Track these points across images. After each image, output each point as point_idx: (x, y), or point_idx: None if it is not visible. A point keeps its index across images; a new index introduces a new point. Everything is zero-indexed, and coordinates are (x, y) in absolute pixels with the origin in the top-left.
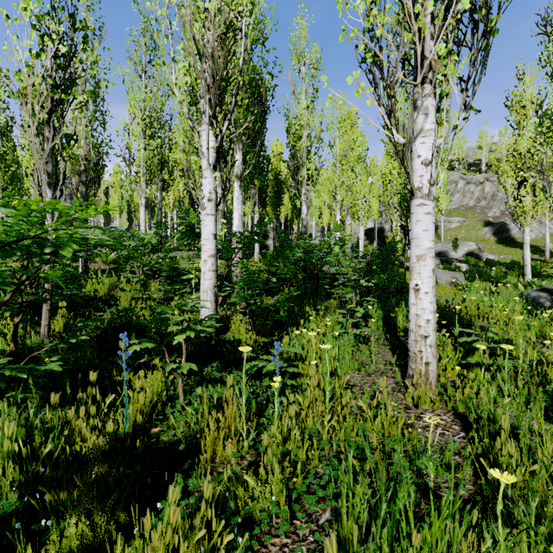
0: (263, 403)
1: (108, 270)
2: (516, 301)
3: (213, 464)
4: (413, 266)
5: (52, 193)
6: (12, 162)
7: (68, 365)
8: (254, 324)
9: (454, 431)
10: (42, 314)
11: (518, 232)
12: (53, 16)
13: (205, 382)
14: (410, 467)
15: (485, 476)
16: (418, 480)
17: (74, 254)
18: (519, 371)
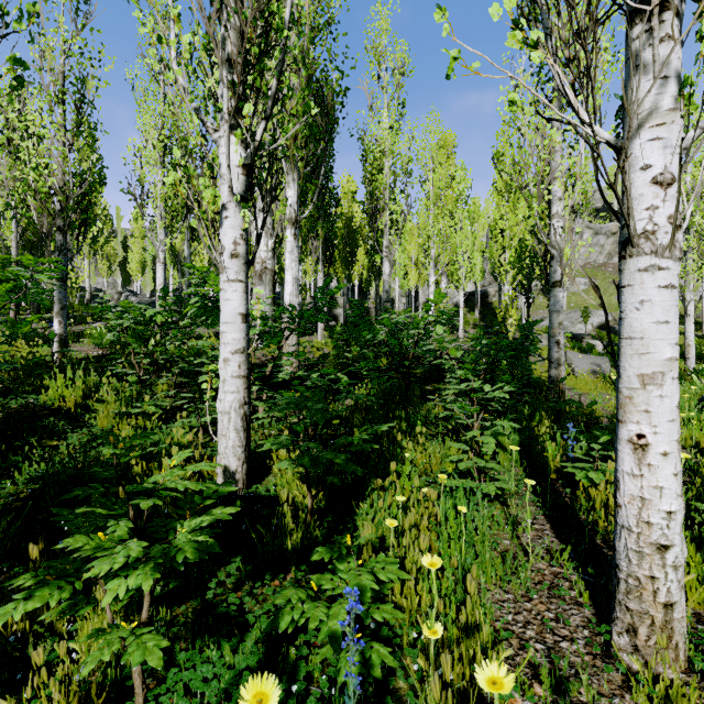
0: None
1: (100, 358)
2: None
3: None
4: (631, 395)
5: None
6: None
7: None
8: (308, 481)
9: None
10: None
11: None
12: None
13: (199, 639)
14: None
15: None
16: None
17: None
18: None
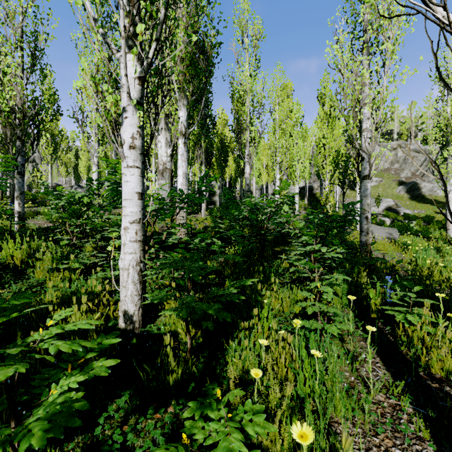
0: None
1: (49, 229)
2: None
3: None
4: None
5: None
6: None
7: None
8: (187, 325)
9: None
10: None
11: (428, 190)
12: None
13: None
14: None
15: None
16: None
17: None
18: None
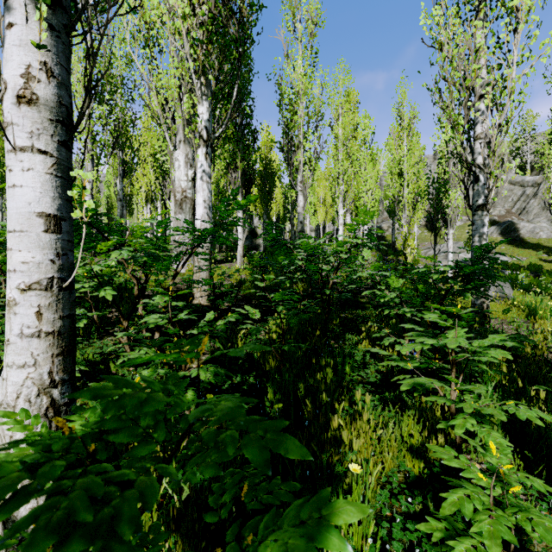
0: None
1: None
2: None
3: None
4: None
5: None
6: None
7: None
8: None
9: None
10: None
11: (528, 232)
12: None
13: None
14: None
15: None
16: None
17: None
18: None
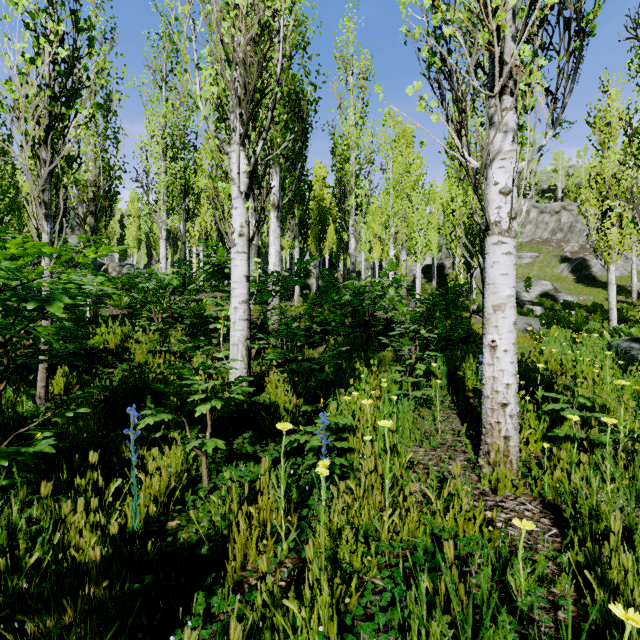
0: (307, 489)
1: (121, 316)
2: (604, 353)
3: (244, 572)
4: (489, 318)
5: (50, 228)
6: (9, 188)
7: (65, 442)
8: (294, 385)
9: (544, 526)
10: (38, 374)
11: (600, 270)
12: (50, 13)
13: (234, 460)
14: (493, 577)
15: (588, 591)
16: (520, 628)
17: (68, 309)
18: (620, 447)
